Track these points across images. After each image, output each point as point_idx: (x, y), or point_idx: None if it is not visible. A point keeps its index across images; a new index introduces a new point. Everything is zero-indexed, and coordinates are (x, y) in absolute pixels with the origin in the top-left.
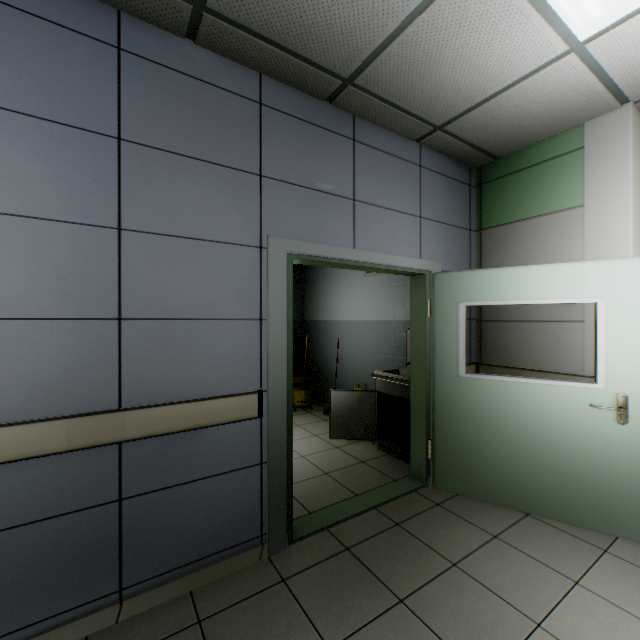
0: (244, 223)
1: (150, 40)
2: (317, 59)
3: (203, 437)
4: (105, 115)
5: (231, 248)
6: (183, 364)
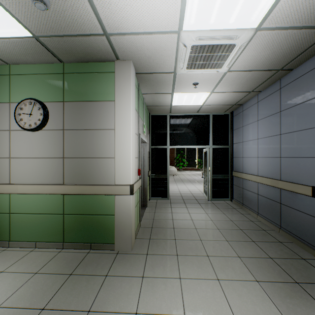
0: (310, 120)
1: (285, 80)
2: (311, 43)
3: (297, 196)
4: (278, 107)
5: (305, 131)
6: (292, 171)
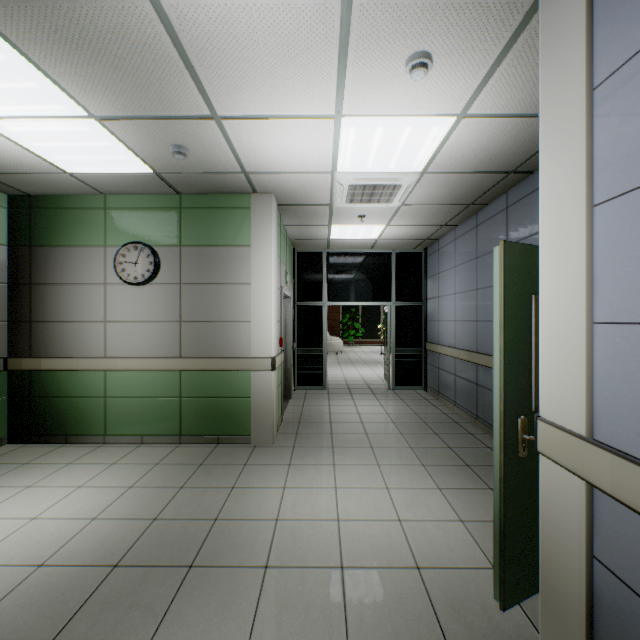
0: None
1: (481, 216)
2: (493, 183)
3: (491, 372)
4: (474, 252)
5: None
6: (487, 339)
